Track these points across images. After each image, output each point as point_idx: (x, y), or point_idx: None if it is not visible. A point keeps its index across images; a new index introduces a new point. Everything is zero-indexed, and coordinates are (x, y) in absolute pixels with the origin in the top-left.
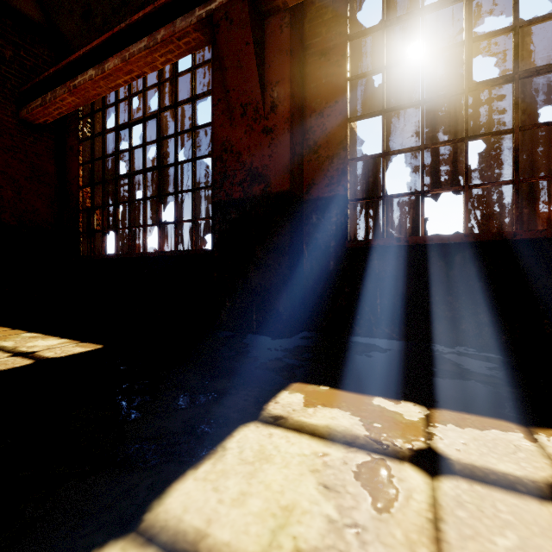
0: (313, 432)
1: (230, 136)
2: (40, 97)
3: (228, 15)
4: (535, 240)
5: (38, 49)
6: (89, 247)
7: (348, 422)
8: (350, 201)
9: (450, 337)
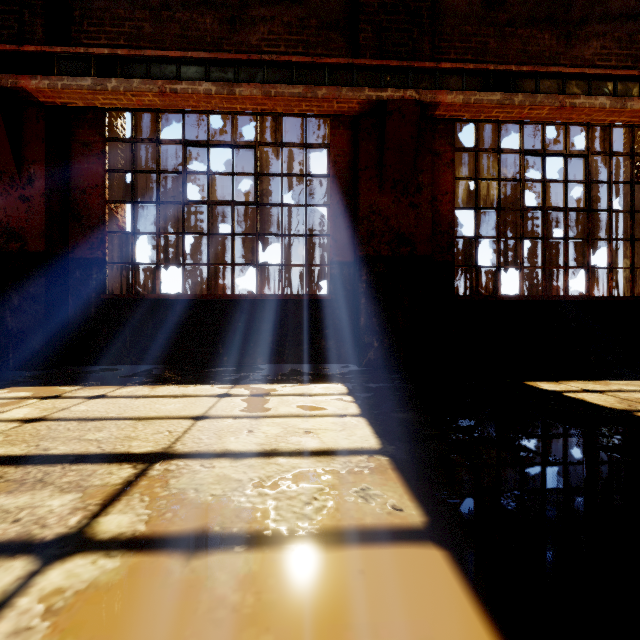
0: None
1: None
2: None
3: None
4: (215, 300)
5: None
6: None
7: (25, 394)
8: (108, 263)
9: (173, 360)
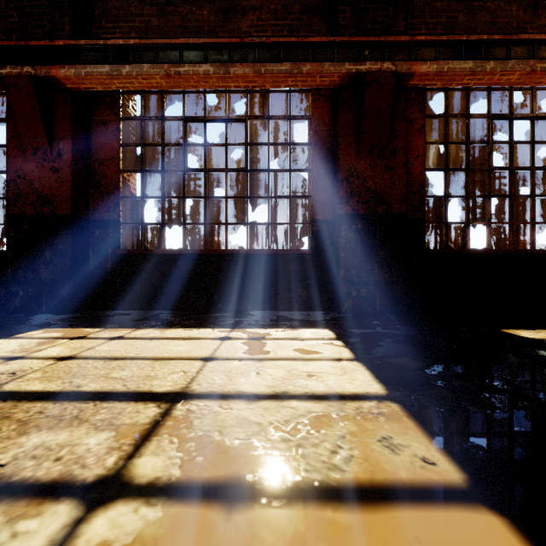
0: (34, 338)
1: (24, 167)
2: None
3: (17, 85)
4: (211, 254)
5: None
6: None
7: (57, 335)
8: (122, 224)
9: (176, 306)
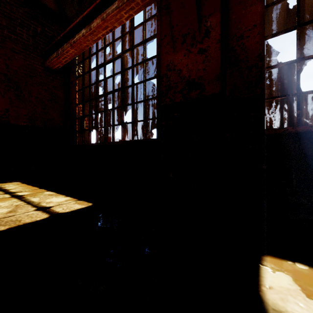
0: None
1: (173, 59)
2: (55, 52)
3: None
4: None
5: (54, 26)
6: (81, 139)
7: None
8: (267, 99)
9: None
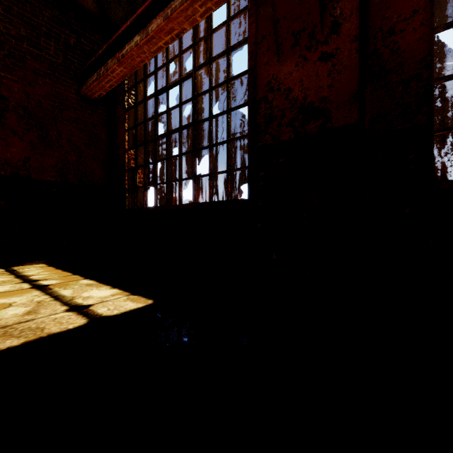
0: None
1: (277, 73)
2: (96, 73)
3: None
4: None
5: (94, 36)
6: (132, 201)
7: None
8: (437, 131)
9: None
